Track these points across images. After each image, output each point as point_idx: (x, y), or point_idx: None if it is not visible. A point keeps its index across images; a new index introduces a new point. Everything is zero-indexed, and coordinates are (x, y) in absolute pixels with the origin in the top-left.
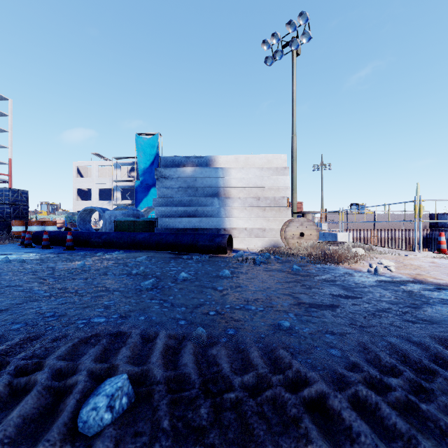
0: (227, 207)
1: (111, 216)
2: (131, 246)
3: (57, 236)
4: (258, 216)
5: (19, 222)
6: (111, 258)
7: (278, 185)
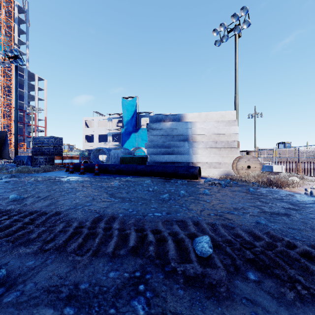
0: (194, 148)
1: (115, 154)
2: (134, 173)
3: (87, 167)
4: (216, 154)
5: (58, 157)
6: (128, 181)
7: (230, 132)
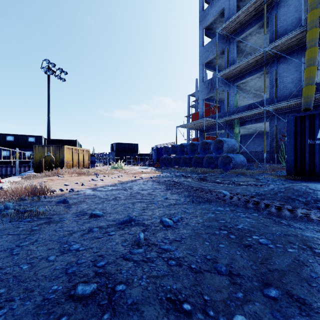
0: None
1: None
2: None
3: None
4: None
5: None
6: None
7: None
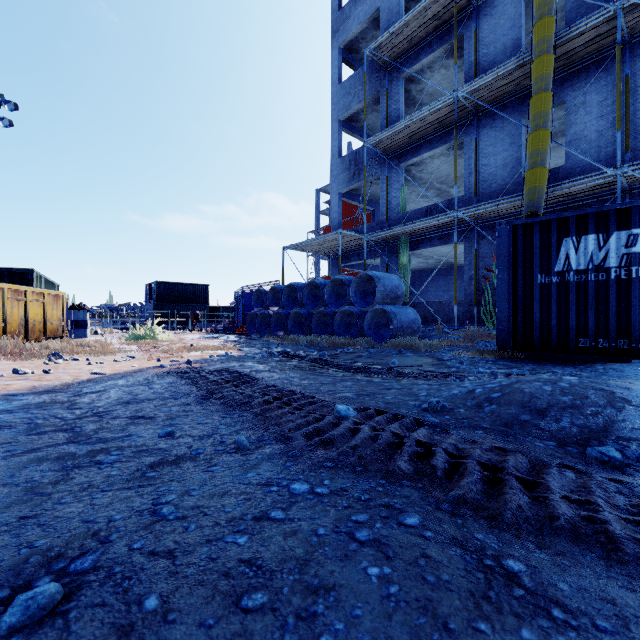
0: None
1: None
2: None
3: None
4: None
5: None
6: None
7: None
